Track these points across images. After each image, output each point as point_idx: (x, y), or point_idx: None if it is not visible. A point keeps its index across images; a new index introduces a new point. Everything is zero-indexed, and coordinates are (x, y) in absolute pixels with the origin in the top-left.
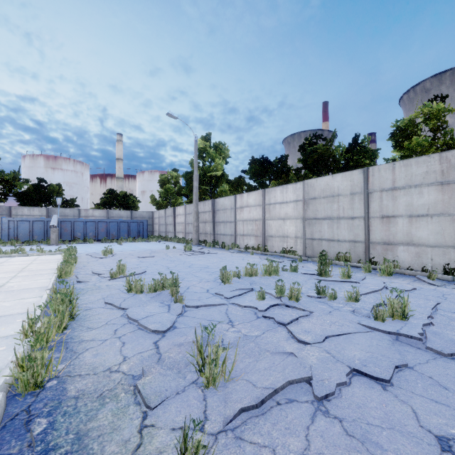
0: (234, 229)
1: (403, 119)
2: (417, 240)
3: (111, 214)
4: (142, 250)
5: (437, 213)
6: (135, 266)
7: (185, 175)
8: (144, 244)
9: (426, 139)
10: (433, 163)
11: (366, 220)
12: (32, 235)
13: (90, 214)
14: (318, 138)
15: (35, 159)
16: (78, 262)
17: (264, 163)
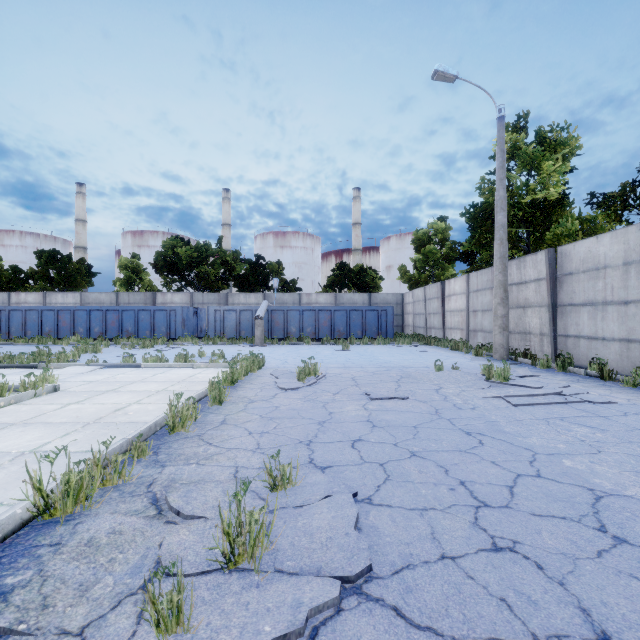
0: None
1: None
2: None
3: (340, 299)
4: (381, 368)
5: None
6: (342, 459)
7: (467, 211)
8: (387, 351)
9: None
10: None
11: None
12: (239, 330)
13: (313, 300)
14: None
15: (265, 238)
16: (230, 400)
17: None
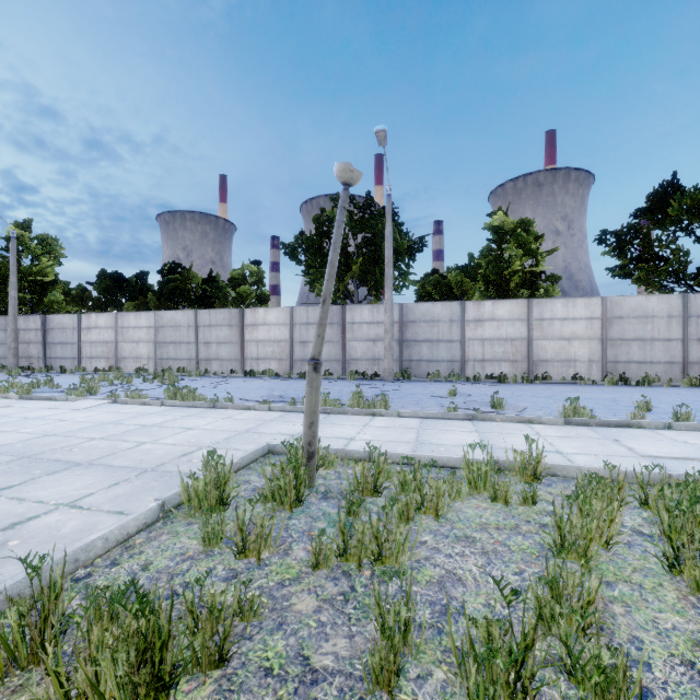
0: (78, 352)
1: (239, 269)
2: (221, 357)
3: None
4: None
5: (228, 342)
6: None
7: None
8: None
9: (249, 289)
10: (226, 314)
11: (197, 344)
12: None
13: None
14: (177, 266)
15: None
16: None
17: (119, 281)
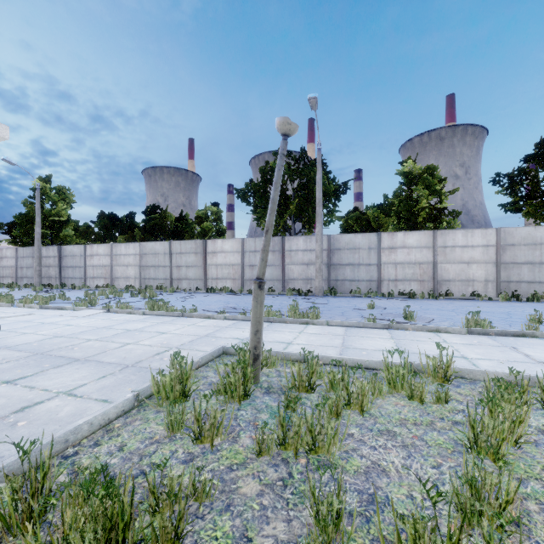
0: (84, 273)
1: (203, 210)
2: (189, 277)
3: None
4: None
5: (195, 265)
6: None
7: (18, 216)
8: None
9: (210, 225)
10: (193, 244)
11: (171, 267)
12: None
13: None
14: (157, 208)
15: None
16: None
17: (113, 220)
